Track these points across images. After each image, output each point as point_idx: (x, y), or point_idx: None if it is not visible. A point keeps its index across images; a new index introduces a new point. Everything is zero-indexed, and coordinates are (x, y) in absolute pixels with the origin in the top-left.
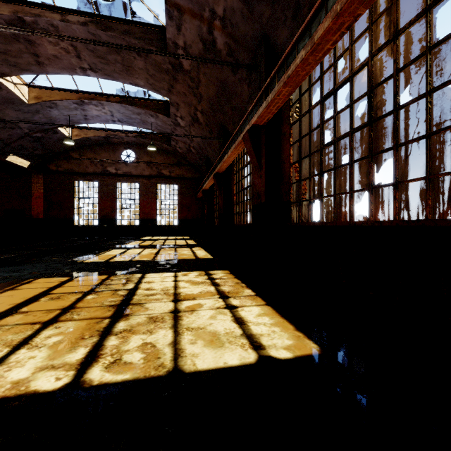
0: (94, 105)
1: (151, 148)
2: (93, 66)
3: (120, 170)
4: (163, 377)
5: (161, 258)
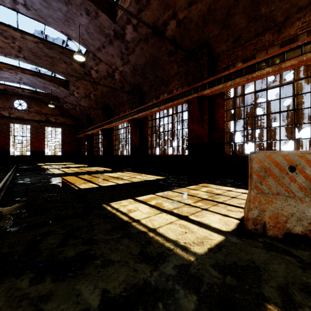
0: (9, 72)
1: (51, 105)
2: (27, 57)
3: (13, 114)
4: (145, 180)
5: (91, 171)
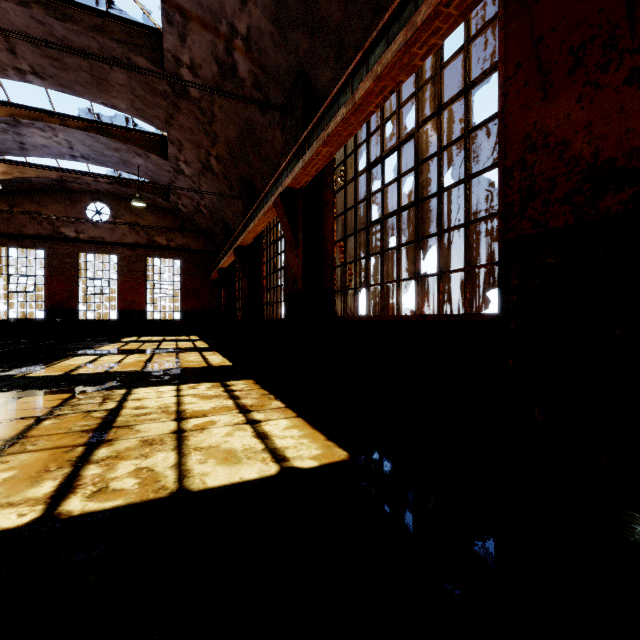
0: (38, 128)
1: (137, 203)
2: (38, 69)
3: (83, 233)
4: (165, 498)
5: (155, 368)
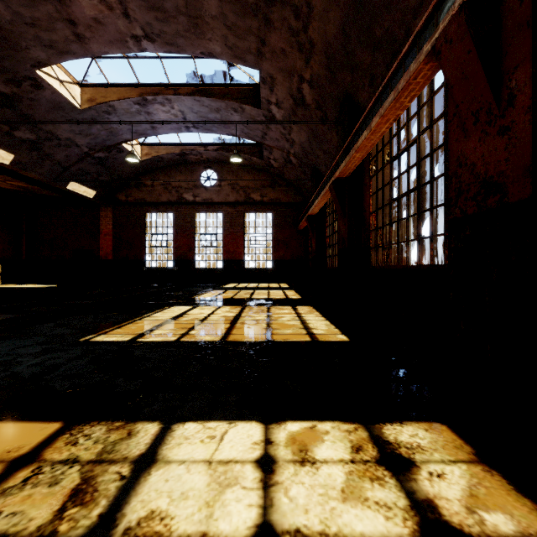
0: (159, 104)
1: (234, 159)
2: (148, 30)
3: (198, 196)
4: None
5: (238, 338)
